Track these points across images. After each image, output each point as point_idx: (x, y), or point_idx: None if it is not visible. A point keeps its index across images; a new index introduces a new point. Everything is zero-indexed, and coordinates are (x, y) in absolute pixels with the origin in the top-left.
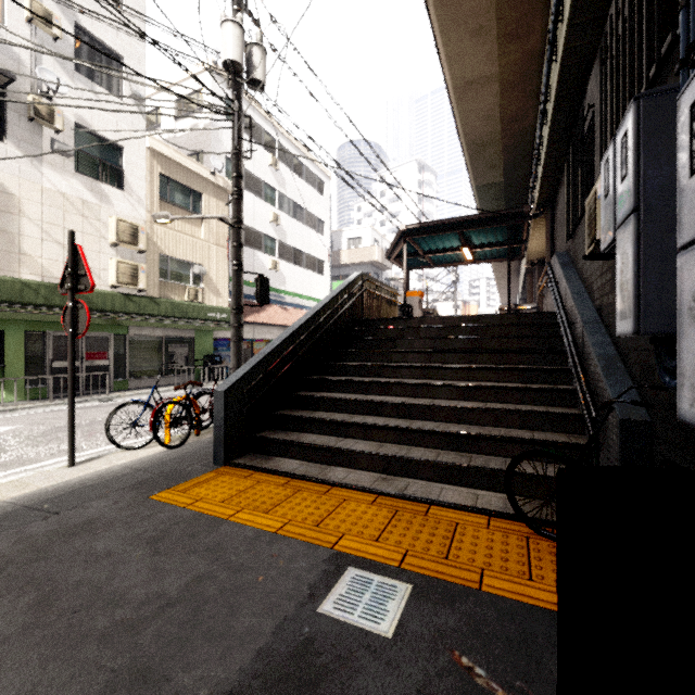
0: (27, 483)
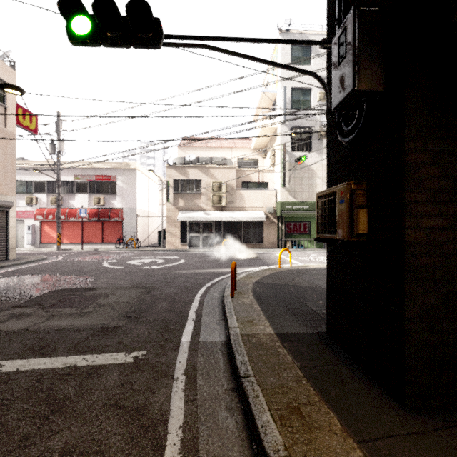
0: (324, 266)
